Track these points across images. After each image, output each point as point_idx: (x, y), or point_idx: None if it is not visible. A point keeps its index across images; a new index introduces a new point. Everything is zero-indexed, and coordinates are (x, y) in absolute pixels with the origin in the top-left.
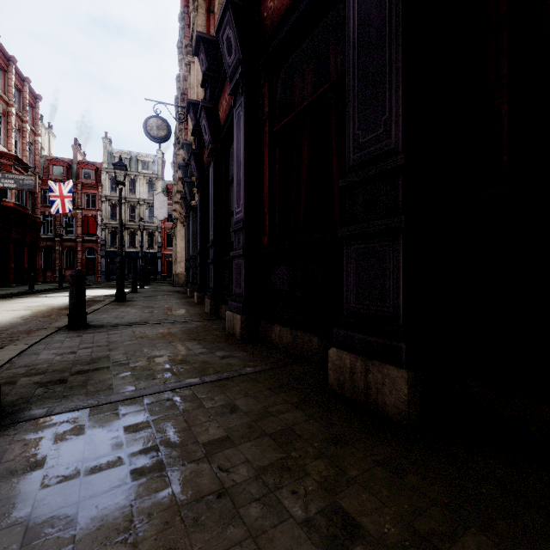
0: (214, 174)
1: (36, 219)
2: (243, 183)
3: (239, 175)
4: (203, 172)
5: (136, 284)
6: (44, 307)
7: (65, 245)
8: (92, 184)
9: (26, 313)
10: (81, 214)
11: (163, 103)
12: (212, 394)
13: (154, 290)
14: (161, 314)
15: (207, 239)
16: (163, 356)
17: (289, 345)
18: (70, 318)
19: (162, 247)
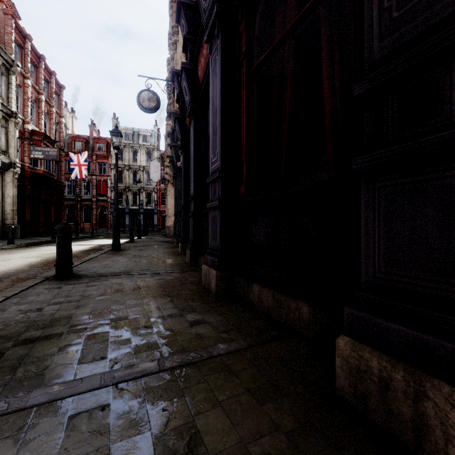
0: (194, 132)
1: (61, 183)
2: (219, 130)
3: (215, 123)
4: (186, 134)
5: (133, 235)
6: (53, 254)
7: (84, 204)
8: (104, 155)
9: (35, 260)
10: (95, 179)
11: (153, 78)
12: (167, 399)
13: (148, 240)
14: (145, 264)
15: (189, 195)
16: (128, 318)
17: (270, 309)
18: (57, 268)
19: (158, 205)
